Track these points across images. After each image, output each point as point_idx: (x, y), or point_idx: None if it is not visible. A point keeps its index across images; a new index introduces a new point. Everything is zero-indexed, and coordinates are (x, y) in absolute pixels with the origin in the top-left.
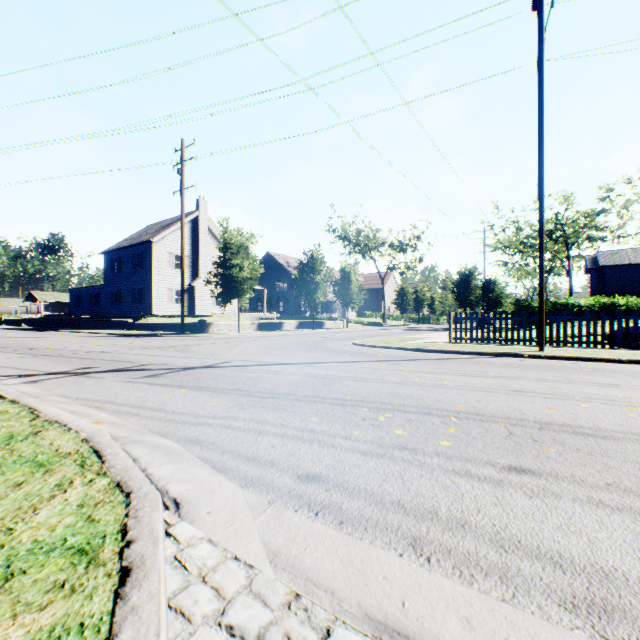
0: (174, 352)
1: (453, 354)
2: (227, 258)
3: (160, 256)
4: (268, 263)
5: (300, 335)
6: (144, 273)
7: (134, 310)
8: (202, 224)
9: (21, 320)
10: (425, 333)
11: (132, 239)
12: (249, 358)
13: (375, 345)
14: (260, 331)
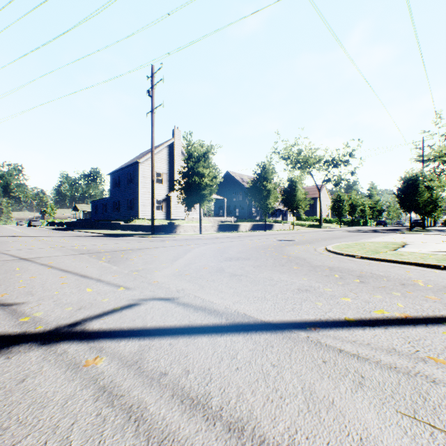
0: (101, 263)
1: None
2: (189, 166)
3: (145, 173)
4: (227, 180)
5: (255, 236)
6: (134, 187)
7: (127, 215)
8: (176, 148)
9: (63, 223)
10: (380, 235)
11: (128, 163)
12: (184, 288)
13: (372, 257)
14: (219, 232)
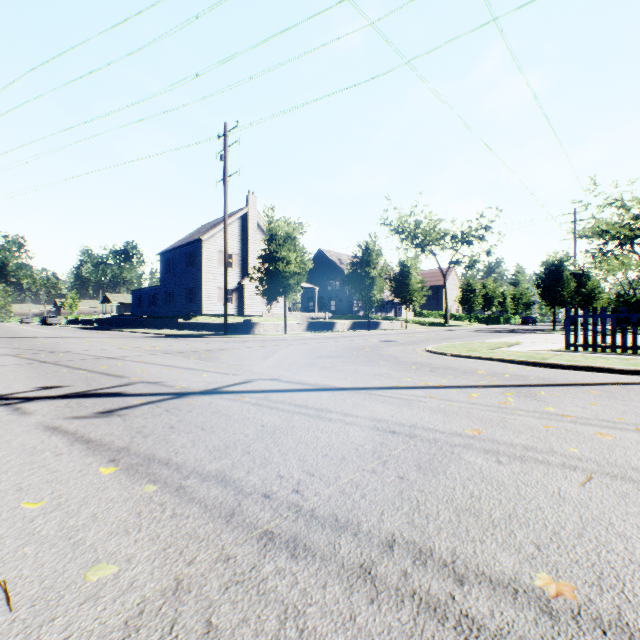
0: (193, 360)
1: (602, 373)
2: (272, 250)
3: (210, 254)
4: (319, 261)
5: (354, 337)
6: (195, 272)
7: (186, 310)
8: (251, 220)
9: (93, 320)
10: (508, 336)
11: (185, 239)
12: (282, 374)
13: (461, 354)
14: (309, 332)
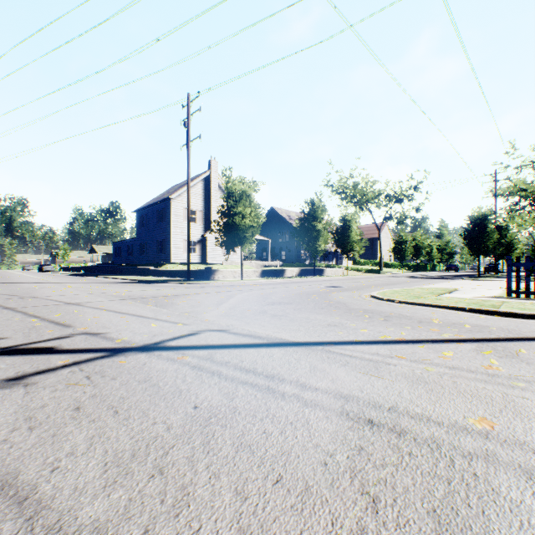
0: (149, 306)
1: None
2: (229, 206)
3: (177, 211)
4: (272, 217)
5: (302, 283)
6: (164, 226)
7: (157, 259)
8: (213, 182)
9: (81, 267)
10: (440, 281)
11: (157, 198)
12: (233, 323)
13: (409, 301)
14: (262, 278)
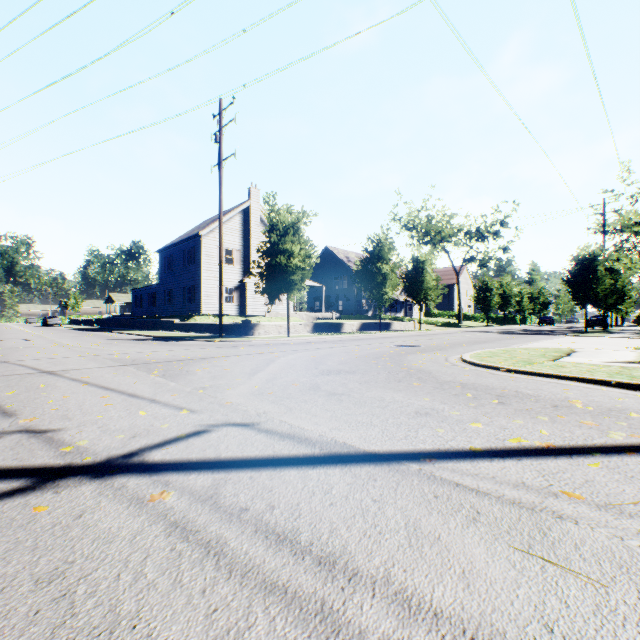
0: (153, 377)
1: None
2: (272, 242)
3: (209, 250)
4: (326, 259)
5: (365, 340)
6: (193, 270)
7: (185, 310)
8: (254, 214)
9: (93, 320)
10: (542, 339)
11: (185, 235)
12: (267, 410)
13: (522, 369)
14: (315, 334)
